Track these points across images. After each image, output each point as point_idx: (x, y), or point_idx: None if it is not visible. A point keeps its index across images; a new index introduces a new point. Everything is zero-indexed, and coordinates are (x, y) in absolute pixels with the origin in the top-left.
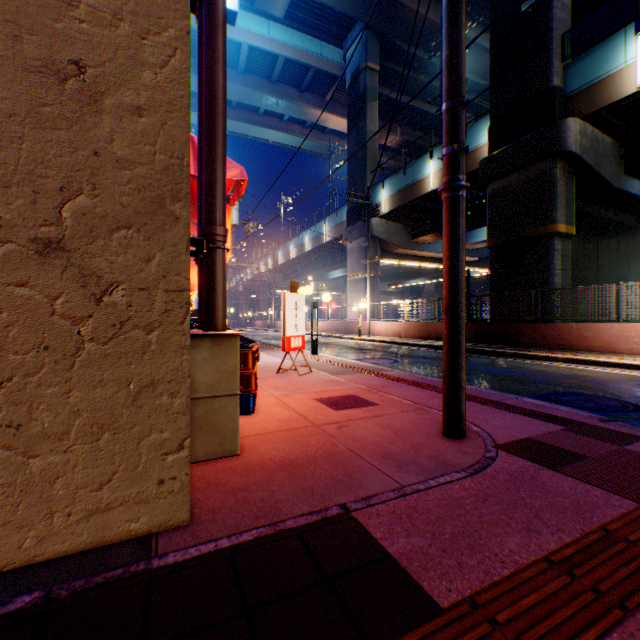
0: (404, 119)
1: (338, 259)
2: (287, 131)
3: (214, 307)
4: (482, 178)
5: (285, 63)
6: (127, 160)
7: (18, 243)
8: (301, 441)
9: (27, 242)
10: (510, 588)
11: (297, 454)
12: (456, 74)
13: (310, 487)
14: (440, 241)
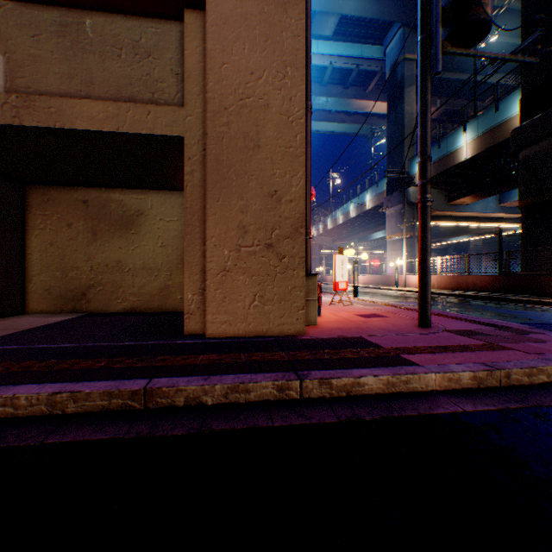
0: (443, 91)
1: (379, 223)
2: (334, 120)
3: (306, 263)
4: (512, 146)
5: (333, 69)
6: (288, 217)
7: (262, 245)
8: (344, 324)
9: (264, 245)
10: (409, 348)
11: (342, 326)
12: (424, 144)
13: (347, 332)
14: (479, 201)
